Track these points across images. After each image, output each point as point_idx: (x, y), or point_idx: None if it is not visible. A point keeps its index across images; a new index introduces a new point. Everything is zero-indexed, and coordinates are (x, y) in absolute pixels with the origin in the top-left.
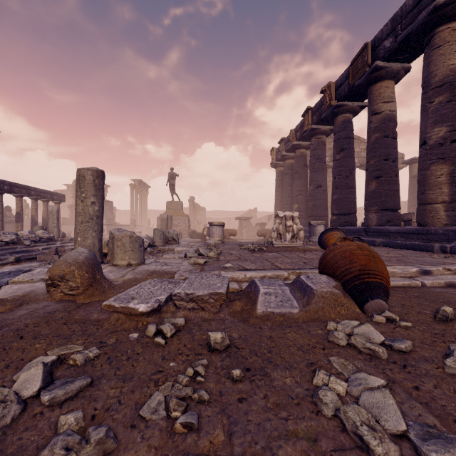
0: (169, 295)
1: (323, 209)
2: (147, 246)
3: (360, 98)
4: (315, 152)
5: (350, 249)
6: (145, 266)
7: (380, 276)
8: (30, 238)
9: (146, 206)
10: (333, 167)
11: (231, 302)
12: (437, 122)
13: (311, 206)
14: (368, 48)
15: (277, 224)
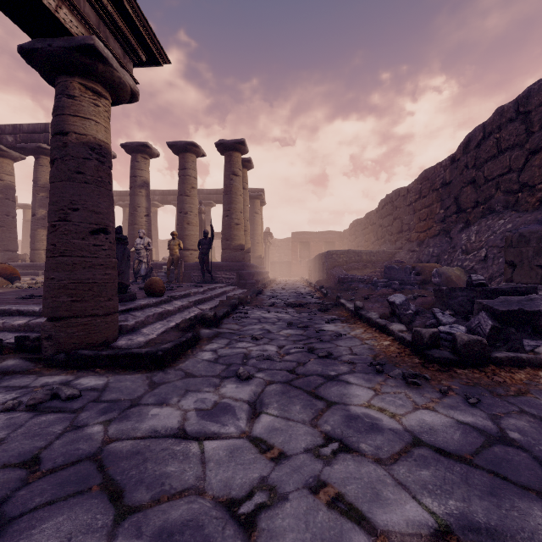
0: None
1: None
2: None
3: None
4: None
5: (6, 267)
6: None
7: (18, 274)
8: None
9: None
10: None
11: None
12: (42, 207)
13: None
14: None
15: None
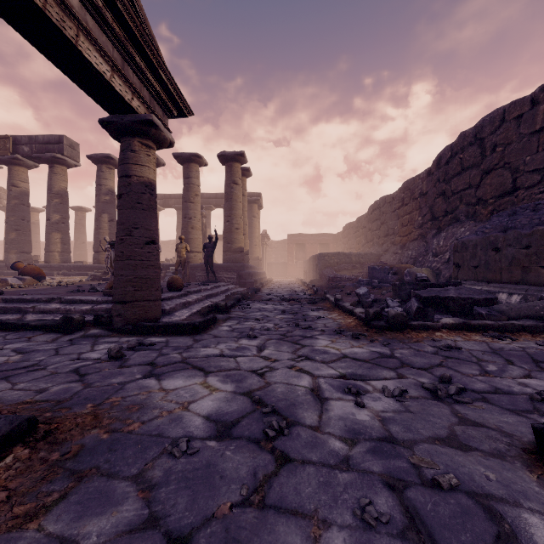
0: None
1: None
2: None
3: None
4: None
5: (33, 267)
6: None
7: (44, 274)
8: None
9: None
10: None
11: None
12: (56, 212)
13: None
14: (10, 140)
15: None
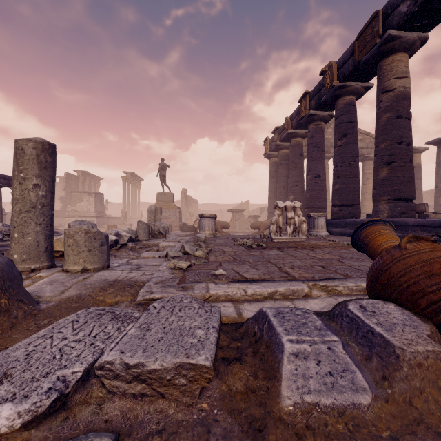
0: (96, 359)
1: (321, 200)
2: (128, 241)
3: (365, 78)
4: (313, 140)
5: (439, 258)
6: (106, 273)
7: None
8: (3, 231)
9: (139, 199)
10: (334, 155)
11: (225, 367)
12: None
13: (309, 197)
14: (378, 16)
15: (276, 216)
